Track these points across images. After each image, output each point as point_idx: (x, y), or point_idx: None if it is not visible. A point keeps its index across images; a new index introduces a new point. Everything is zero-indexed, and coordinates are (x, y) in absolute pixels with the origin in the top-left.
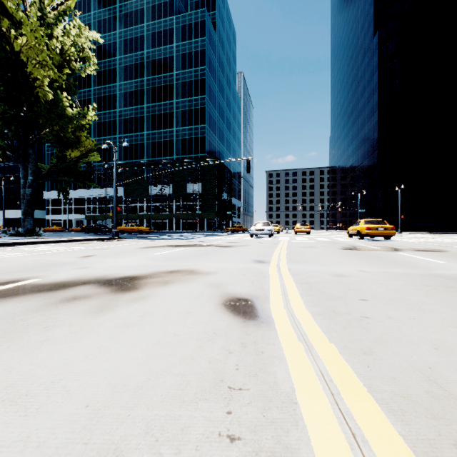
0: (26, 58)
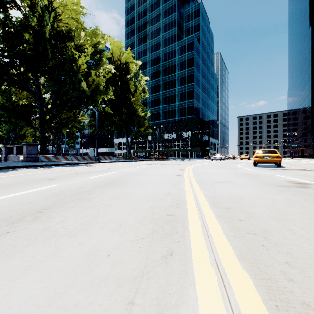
0: (134, 103)
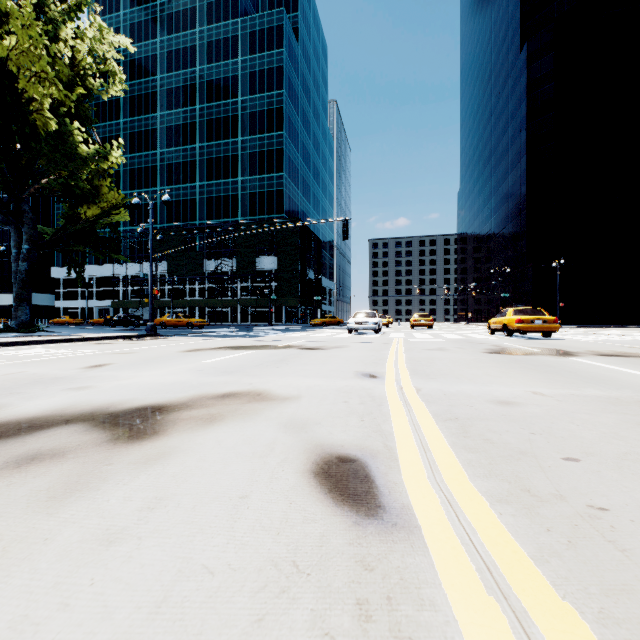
0: (17, 68)
